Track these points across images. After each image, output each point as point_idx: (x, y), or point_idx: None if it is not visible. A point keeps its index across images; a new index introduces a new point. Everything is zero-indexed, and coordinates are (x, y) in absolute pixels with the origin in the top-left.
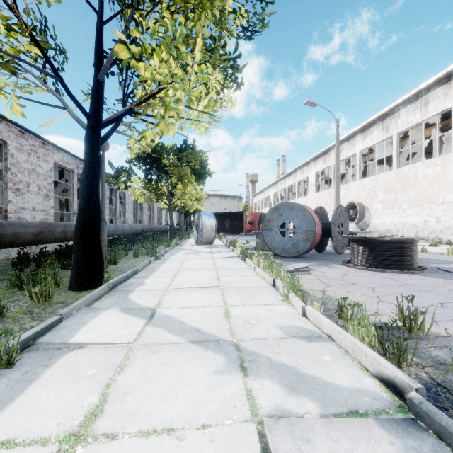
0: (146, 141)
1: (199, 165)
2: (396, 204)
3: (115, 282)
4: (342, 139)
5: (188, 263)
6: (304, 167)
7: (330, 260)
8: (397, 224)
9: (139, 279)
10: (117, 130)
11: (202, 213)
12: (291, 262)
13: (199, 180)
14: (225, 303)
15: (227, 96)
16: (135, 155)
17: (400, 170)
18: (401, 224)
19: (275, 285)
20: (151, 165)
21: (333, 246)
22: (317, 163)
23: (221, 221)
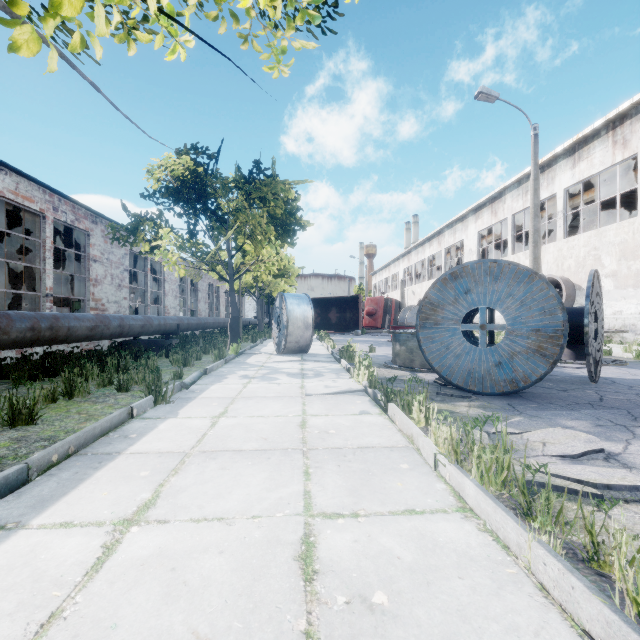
0: (182, 161)
1: (283, 209)
2: None
3: None
4: (529, 172)
5: (234, 418)
6: (457, 224)
7: (602, 405)
8: None
9: None
10: None
11: (287, 294)
12: (521, 421)
13: (283, 236)
14: None
15: None
16: (158, 183)
17: None
18: None
19: None
20: (194, 207)
21: (588, 366)
22: (480, 217)
23: (323, 312)
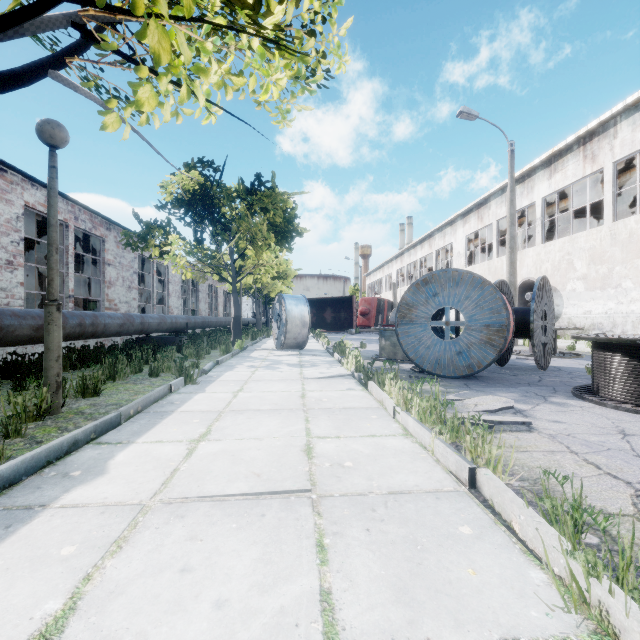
0: (191, 175)
1: (282, 217)
2: (611, 281)
3: (8, 472)
4: None
5: (249, 392)
6: (446, 228)
7: (537, 384)
8: (612, 315)
9: (103, 451)
10: (55, 72)
11: (286, 296)
12: (467, 393)
13: (282, 242)
14: (329, 625)
15: (330, 41)
16: (171, 196)
17: (619, 224)
18: (621, 314)
19: (477, 486)
20: (201, 216)
21: (534, 355)
22: (468, 222)
23: (318, 312)
